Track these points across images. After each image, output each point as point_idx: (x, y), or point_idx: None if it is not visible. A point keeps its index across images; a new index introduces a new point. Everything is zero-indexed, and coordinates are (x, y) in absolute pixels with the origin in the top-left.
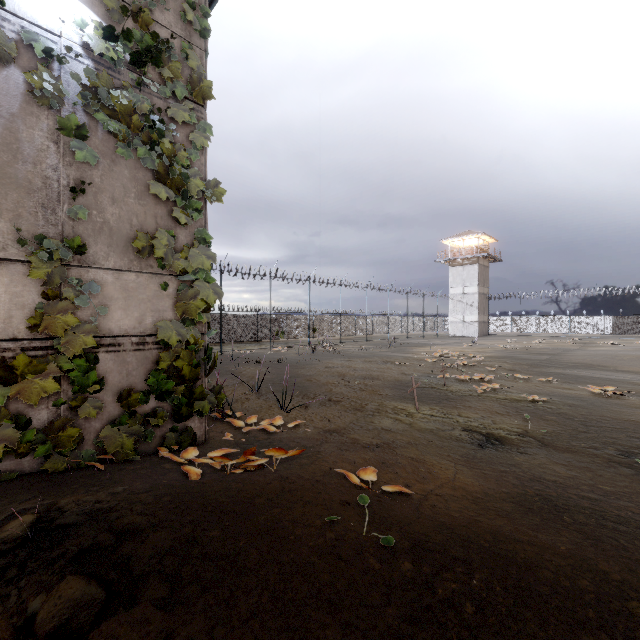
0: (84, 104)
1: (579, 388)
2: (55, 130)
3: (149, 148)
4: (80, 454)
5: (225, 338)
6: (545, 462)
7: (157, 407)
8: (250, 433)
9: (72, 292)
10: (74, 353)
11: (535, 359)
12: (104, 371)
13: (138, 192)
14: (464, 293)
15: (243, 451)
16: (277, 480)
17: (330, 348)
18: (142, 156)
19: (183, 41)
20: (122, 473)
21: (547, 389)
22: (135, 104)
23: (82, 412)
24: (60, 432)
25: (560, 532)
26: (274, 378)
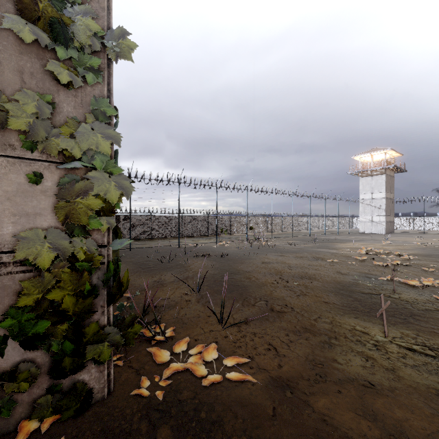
0: None
1: None
2: None
3: None
4: None
5: (184, 233)
6: None
7: (23, 360)
8: (173, 376)
9: None
10: None
11: None
12: None
13: None
14: (372, 198)
15: (150, 435)
16: None
17: (264, 244)
18: None
19: None
20: None
21: None
22: None
23: None
24: None
25: None
26: (216, 274)
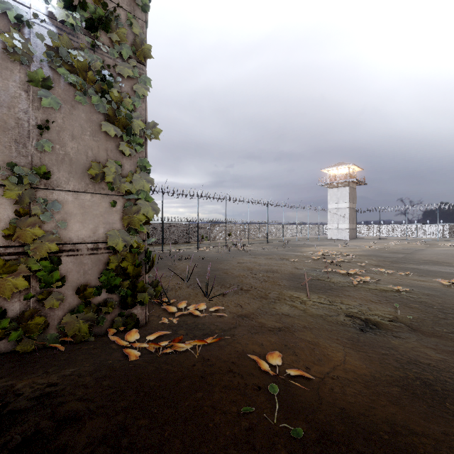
0: (49, 61)
1: (431, 280)
2: (26, 81)
3: (101, 96)
4: (46, 336)
5: (165, 240)
6: (417, 345)
7: (108, 298)
8: (180, 317)
9: (39, 209)
10: (41, 257)
11: (394, 257)
12: (65, 271)
13: (92, 131)
14: (338, 208)
15: (174, 333)
16: (200, 363)
17: (241, 248)
18: (95, 103)
19: (128, 14)
20: (77, 353)
21: (407, 281)
22: (90, 62)
23: (47, 304)
24: (29, 320)
25: (449, 422)
26: (200, 271)
